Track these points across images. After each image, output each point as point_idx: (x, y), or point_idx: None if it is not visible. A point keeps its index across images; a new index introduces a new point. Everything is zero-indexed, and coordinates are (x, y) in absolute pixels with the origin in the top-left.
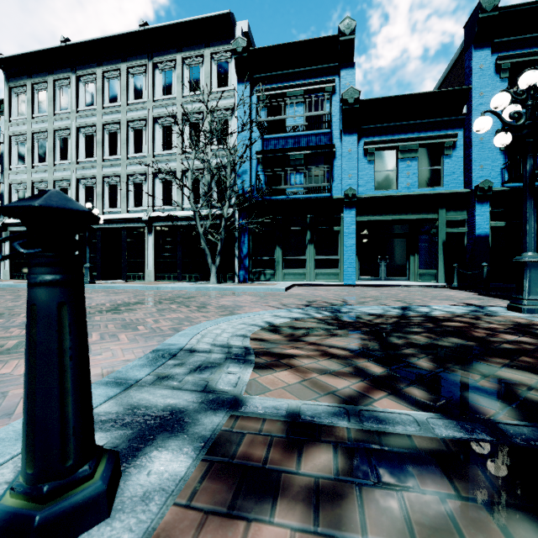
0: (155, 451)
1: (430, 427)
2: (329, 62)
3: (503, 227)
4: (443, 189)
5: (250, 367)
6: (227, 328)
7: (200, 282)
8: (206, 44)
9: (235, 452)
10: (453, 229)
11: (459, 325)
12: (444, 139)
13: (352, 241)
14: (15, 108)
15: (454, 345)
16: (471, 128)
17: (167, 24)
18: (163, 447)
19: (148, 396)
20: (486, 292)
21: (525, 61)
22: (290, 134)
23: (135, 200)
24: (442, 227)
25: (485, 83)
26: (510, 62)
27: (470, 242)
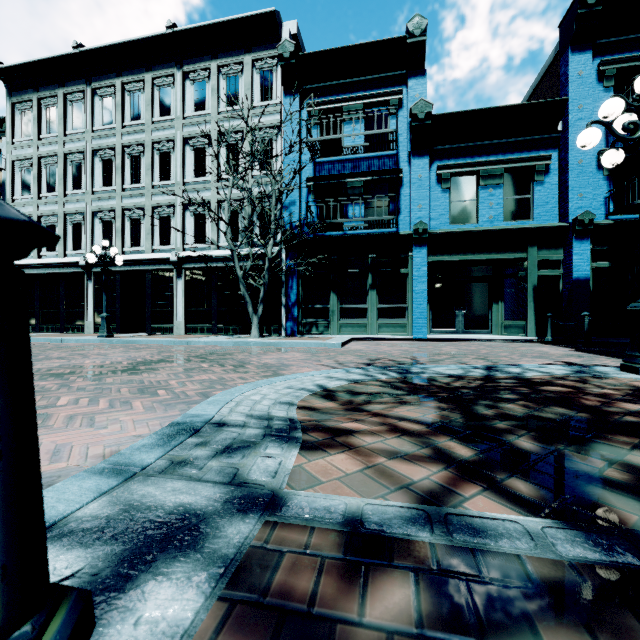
0: (151, 582)
1: (549, 542)
2: (395, 70)
3: (608, 269)
4: (533, 223)
5: (296, 448)
6: (269, 393)
7: (239, 336)
8: (246, 50)
9: (269, 582)
10: (546, 272)
11: (562, 390)
12: (535, 162)
13: (423, 286)
14: (19, 127)
15: (561, 418)
16: (567, 148)
17: (200, 26)
18: (164, 575)
19: (154, 490)
20: (587, 348)
21: (635, 67)
22: (347, 156)
23: (162, 237)
24: (532, 269)
25: (585, 94)
26: (616, 68)
27: (566, 287)
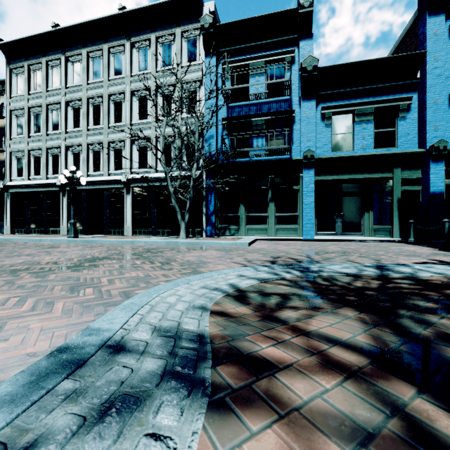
0: None
1: None
2: (289, 35)
3: None
4: (398, 149)
5: (200, 411)
6: (184, 294)
7: (171, 237)
8: (177, 24)
9: None
10: (408, 187)
11: None
12: (399, 102)
13: (310, 199)
14: (15, 86)
15: None
16: (425, 91)
17: (143, 7)
18: None
19: None
20: (445, 248)
21: None
22: (252, 101)
23: (115, 164)
24: (397, 185)
25: (440, 48)
26: None
27: (424, 199)
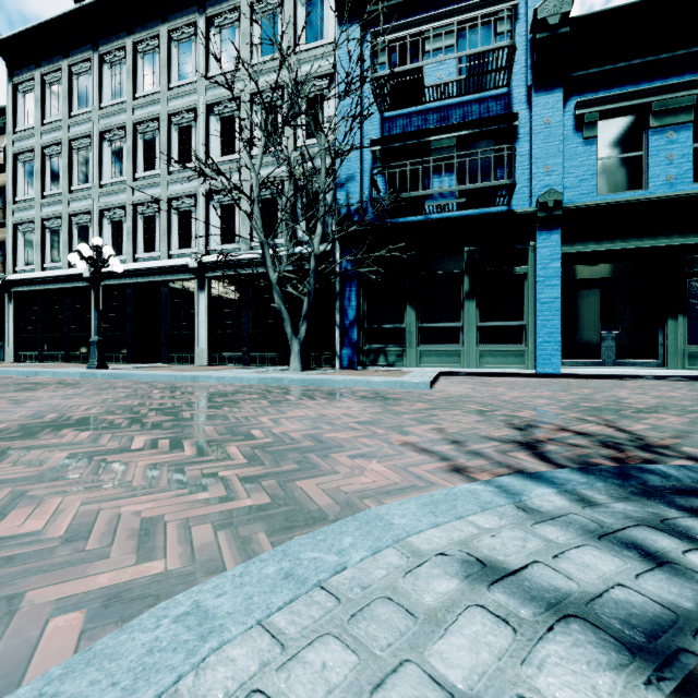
0: None
1: None
2: None
3: None
4: None
5: None
6: None
7: (276, 368)
8: None
9: None
10: None
11: None
12: None
13: (553, 292)
14: (21, 113)
15: None
16: None
17: None
18: None
19: None
20: None
21: None
22: (431, 104)
23: (181, 238)
24: None
25: None
26: None
27: None
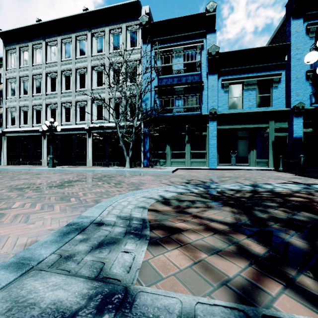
0: None
1: None
2: (200, 30)
3: (311, 132)
4: (272, 108)
5: (145, 244)
6: (132, 200)
7: (119, 167)
8: (123, 21)
9: None
10: (279, 134)
11: (302, 200)
12: (273, 77)
13: (214, 141)
14: (9, 62)
15: (310, 220)
16: (290, 69)
17: (100, 9)
18: None
19: (39, 285)
20: (302, 174)
21: None
22: (175, 75)
23: (81, 117)
24: (272, 132)
25: (299, 41)
26: (316, 27)
27: (289, 142)
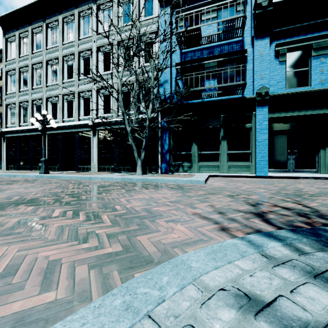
0: None
1: None
2: None
3: None
4: None
5: None
6: None
7: (130, 173)
8: None
9: None
10: None
11: None
12: None
13: (264, 136)
14: (9, 52)
15: None
16: None
17: None
18: None
19: None
20: None
21: None
22: (205, 46)
23: (85, 111)
24: None
25: None
26: None
27: None
